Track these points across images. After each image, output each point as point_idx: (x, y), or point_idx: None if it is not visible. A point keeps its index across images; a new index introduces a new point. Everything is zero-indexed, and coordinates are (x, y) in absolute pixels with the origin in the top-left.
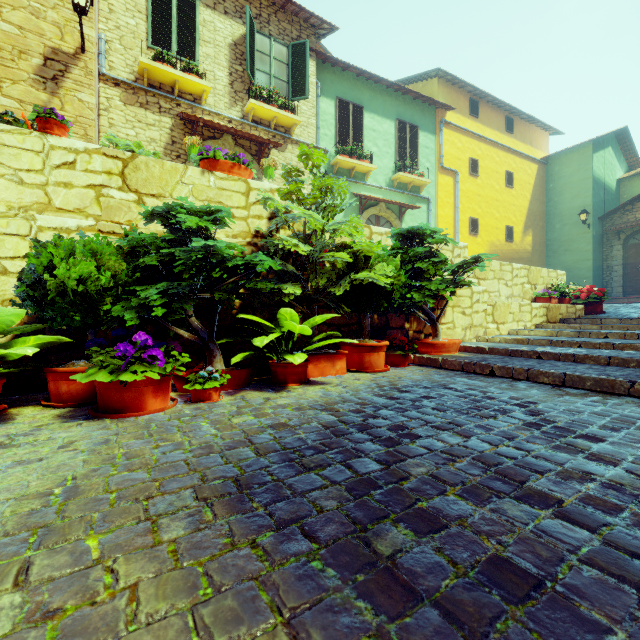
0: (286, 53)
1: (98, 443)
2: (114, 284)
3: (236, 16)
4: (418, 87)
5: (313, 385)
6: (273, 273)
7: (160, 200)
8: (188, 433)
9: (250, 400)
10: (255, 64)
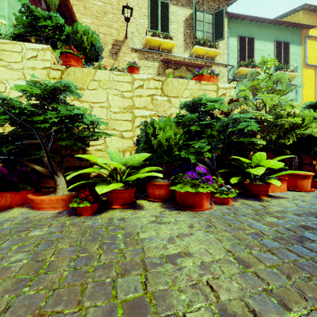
0: (211, 18)
1: (206, 226)
2: (178, 141)
3: (187, 5)
4: (287, 19)
5: (277, 198)
6: (235, 133)
7: (177, 99)
8: (251, 226)
9: (253, 206)
10: (196, 27)
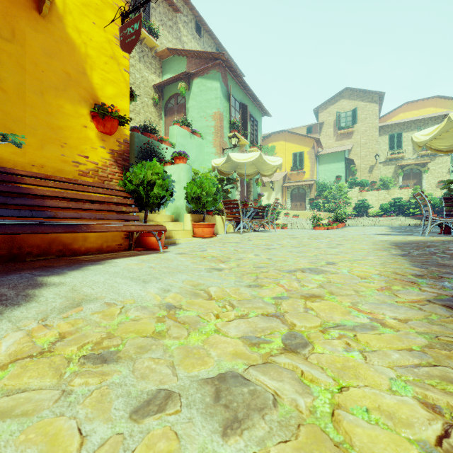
0: None
1: None
2: (388, 208)
3: (415, 129)
4: None
5: None
6: (412, 204)
7: (393, 195)
8: None
9: None
10: None
